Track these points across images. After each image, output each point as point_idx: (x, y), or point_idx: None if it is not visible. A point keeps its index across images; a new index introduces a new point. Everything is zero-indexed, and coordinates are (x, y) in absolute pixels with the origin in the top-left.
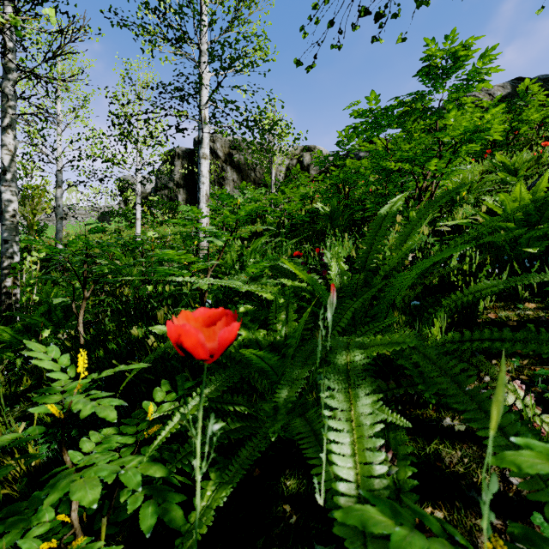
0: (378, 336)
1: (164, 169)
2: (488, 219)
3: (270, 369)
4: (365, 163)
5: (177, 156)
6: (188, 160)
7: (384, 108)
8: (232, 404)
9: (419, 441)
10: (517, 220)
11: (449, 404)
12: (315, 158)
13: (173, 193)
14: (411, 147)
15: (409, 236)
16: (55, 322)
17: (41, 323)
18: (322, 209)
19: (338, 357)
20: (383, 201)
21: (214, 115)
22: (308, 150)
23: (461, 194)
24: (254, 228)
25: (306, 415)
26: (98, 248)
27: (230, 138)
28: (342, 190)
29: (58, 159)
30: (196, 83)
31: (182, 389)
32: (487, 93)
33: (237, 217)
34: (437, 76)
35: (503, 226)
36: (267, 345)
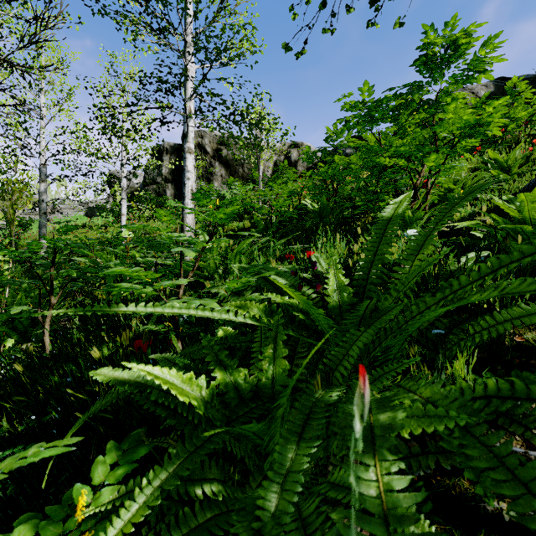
0: (406, 400)
1: (149, 164)
2: (500, 221)
3: (253, 434)
4: (354, 159)
5: (165, 151)
6: (176, 156)
7: (378, 100)
8: (202, 479)
9: (457, 535)
10: (535, 222)
11: (506, 495)
12: (303, 154)
13: (162, 188)
14: (404, 143)
15: (423, 245)
16: (20, 331)
17: (3, 333)
18: (310, 206)
19: (362, 473)
20: (375, 198)
21: (200, 109)
22: (295, 146)
23: (454, 191)
24: (241, 224)
25: (303, 514)
26: (67, 249)
27: (218, 134)
28: (330, 186)
29: (42, 153)
30: (180, 75)
31: (133, 459)
32: (471, 91)
33: (215, 220)
34: (436, 66)
35: (518, 230)
36: (249, 390)
